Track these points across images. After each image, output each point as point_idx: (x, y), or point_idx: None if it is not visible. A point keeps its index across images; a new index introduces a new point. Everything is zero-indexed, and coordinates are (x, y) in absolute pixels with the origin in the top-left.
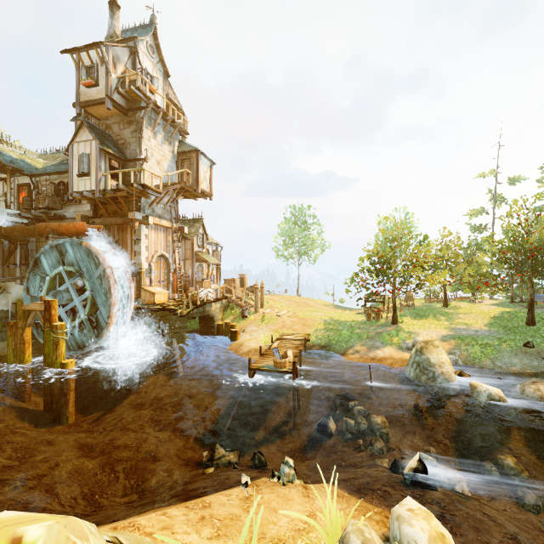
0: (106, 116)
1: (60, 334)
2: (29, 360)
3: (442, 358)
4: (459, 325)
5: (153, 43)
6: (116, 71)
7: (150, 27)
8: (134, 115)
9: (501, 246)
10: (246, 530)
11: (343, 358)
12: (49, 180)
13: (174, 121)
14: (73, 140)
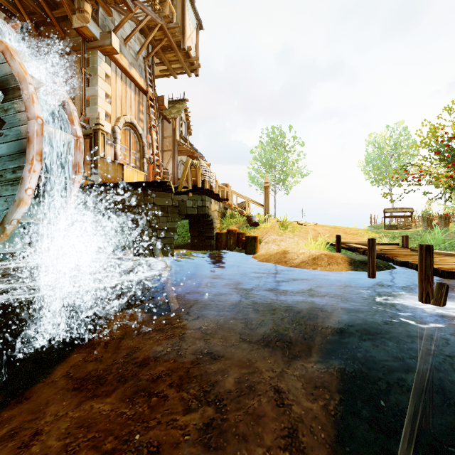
0: None
1: None
2: None
3: None
4: None
5: None
6: None
7: None
8: None
9: None
10: None
11: None
12: None
13: None
14: None
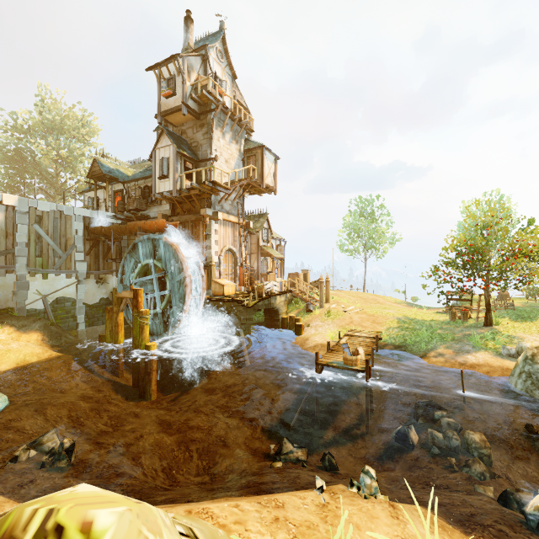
0: (182, 123)
1: (145, 319)
2: (121, 341)
3: None
4: None
5: (222, 49)
6: (190, 80)
7: (219, 34)
8: (205, 118)
9: None
10: None
11: (424, 360)
12: (137, 185)
13: (241, 120)
14: (155, 147)
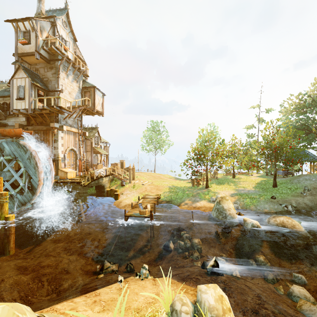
0: (35, 63)
1: (4, 199)
2: None
3: (230, 206)
4: (240, 188)
5: (66, 20)
6: (42, 36)
7: (64, 10)
8: (54, 63)
9: (260, 146)
10: (118, 304)
11: (179, 207)
12: None
13: (80, 69)
14: (13, 77)
